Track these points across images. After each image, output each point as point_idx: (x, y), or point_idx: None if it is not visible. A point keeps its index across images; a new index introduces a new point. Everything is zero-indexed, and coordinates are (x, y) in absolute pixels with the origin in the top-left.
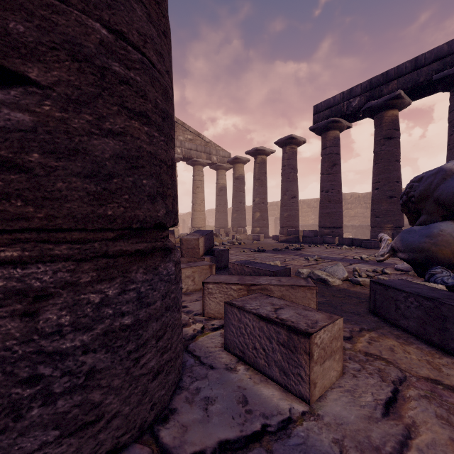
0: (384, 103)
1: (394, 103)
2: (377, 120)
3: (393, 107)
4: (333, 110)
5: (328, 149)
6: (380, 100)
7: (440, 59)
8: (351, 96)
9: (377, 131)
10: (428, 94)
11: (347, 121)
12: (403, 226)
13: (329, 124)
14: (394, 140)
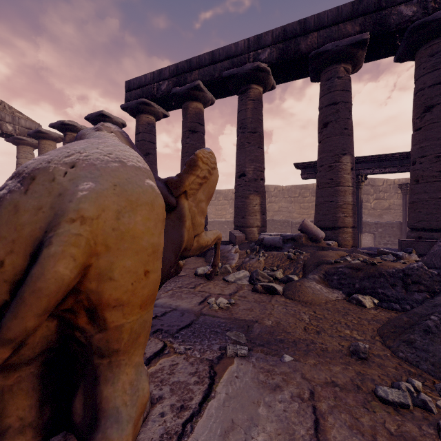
0: (187, 92)
1: (197, 94)
2: (183, 110)
3: (196, 99)
4: (144, 90)
5: (141, 135)
6: (183, 87)
7: (230, 59)
8: (161, 78)
9: (183, 122)
10: (227, 95)
11: (162, 108)
12: (206, 225)
13: (140, 105)
14: (197, 134)
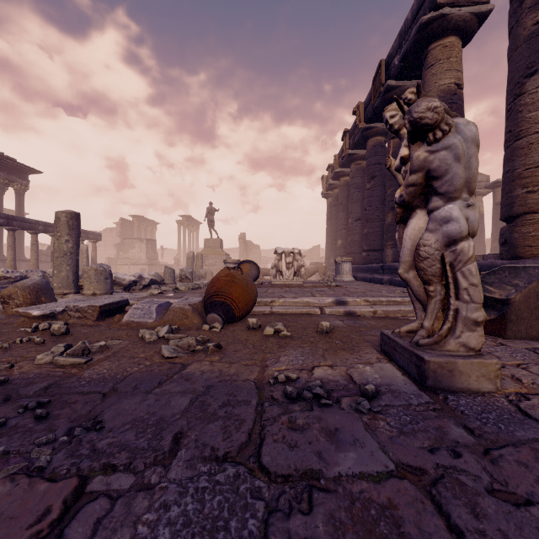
0: None
1: None
2: None
3: None
4: None
5: None
6: None
7: None
8: None
9: None
10: None
11: None
12: None
13: None
14: None
